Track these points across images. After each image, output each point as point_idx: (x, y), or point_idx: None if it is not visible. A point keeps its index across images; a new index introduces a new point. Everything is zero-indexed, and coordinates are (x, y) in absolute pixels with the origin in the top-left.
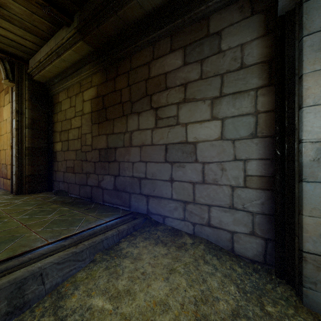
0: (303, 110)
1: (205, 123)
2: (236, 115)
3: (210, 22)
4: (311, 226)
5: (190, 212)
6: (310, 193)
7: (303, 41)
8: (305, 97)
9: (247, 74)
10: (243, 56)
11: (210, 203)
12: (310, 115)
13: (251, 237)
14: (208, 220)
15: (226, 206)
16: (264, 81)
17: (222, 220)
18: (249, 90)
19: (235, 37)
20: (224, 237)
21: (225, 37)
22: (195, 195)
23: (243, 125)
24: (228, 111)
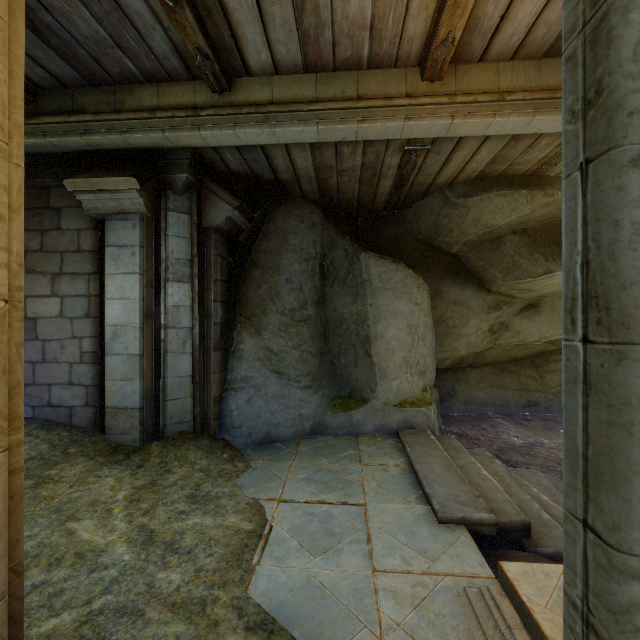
0: (105, 301)
1: (46, 298)
2: (74, 295)
3: (51, 195)
4: (110, 388)
5: (30, 396)
6: (109, 363)
7: (105, 250)
8: (107, 292)
9: (83, 258)
10: (79, 241)
11: (51, 382)
12: (109, 305)
13: (86, 408)
14: (49, 401)
15: (66, 383)
16: (95, 268)
17: (63, 398)
18: (84, 273)
19: (73, 220)
20: (65, 414)
21: (65, 216)
22: (35, 375)
23: (79, 305)
24: (67, 290)
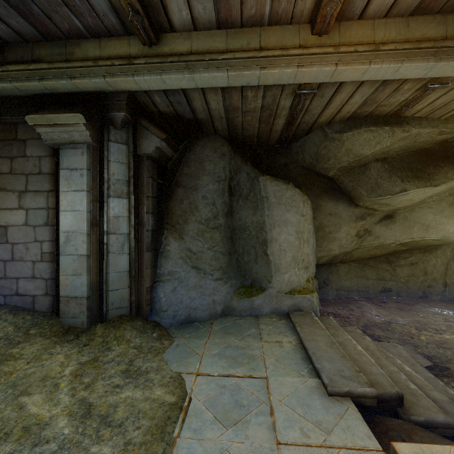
0: (60, 213)
1: (15, 211)
2: (36, 208)
3: (18, 129)
4: (63, 281)
5: (2, 287)
6: (63, 262)
7: (60, 172)
8: (61, 205)
9: (43, 179)
10: (40, 165)
11: (18, 276)
12: (63, 216)
13: (46, 297)
14: (17, 291)
15: (30, 277)
16: (53, 187)
17: (27, 288)
18: (44, 191)
19: (36, 149)
20: (29, 301)
21: (29, 146)
22: (6, 271)
23: (40, 216)
24: (31, 204)
